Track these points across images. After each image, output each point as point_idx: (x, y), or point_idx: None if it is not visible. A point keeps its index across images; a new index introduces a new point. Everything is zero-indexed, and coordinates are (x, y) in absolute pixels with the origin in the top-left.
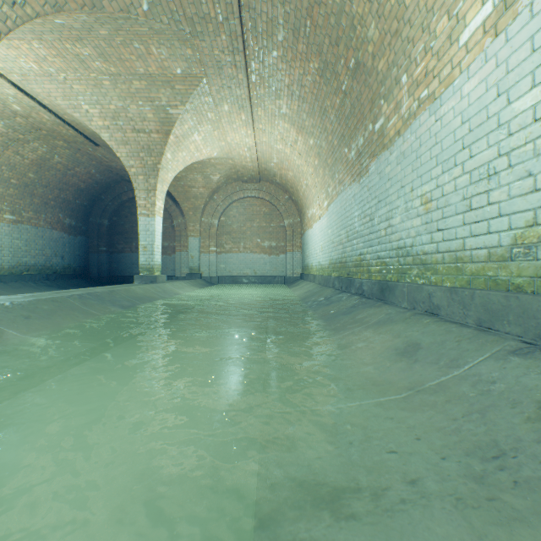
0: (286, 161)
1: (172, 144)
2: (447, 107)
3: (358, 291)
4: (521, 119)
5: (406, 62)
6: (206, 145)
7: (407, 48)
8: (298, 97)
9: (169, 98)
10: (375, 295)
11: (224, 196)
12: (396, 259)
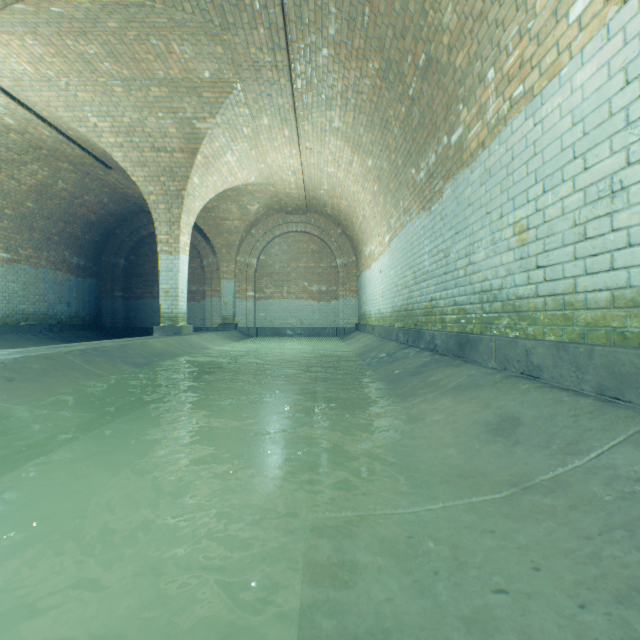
0: (338, 187)
1: (199, 166)
2: (551, 106)
3: (429, 345)
4: None
5: (493, 52)
6: (242, 168)
7: (494, 34)
8: (354, 107)
9: (195, 109)
10: (452, 351)
11: (264, 230)
12: (478, 305)
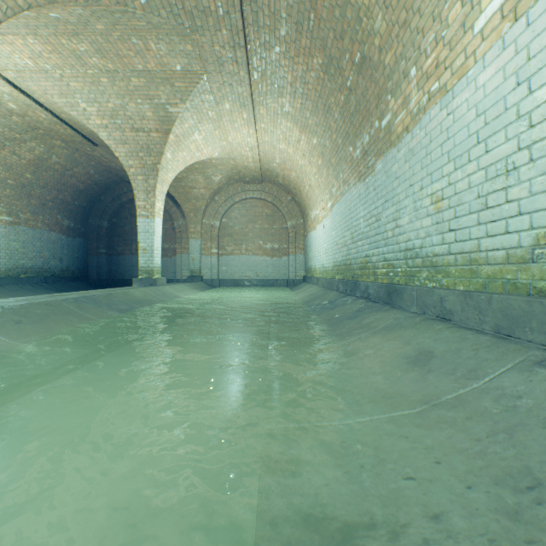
0: (288, 161)
1: (171, 144)
2: (460, 100)
3: (364, 294)
4: (545, 109)
5: (415, 54)
6: (207, 145)
7: (416, 39)
8: (301, 95)
9: (169, 96)
10: (382, 299)
11: (226, 197)
12: (403, 261)
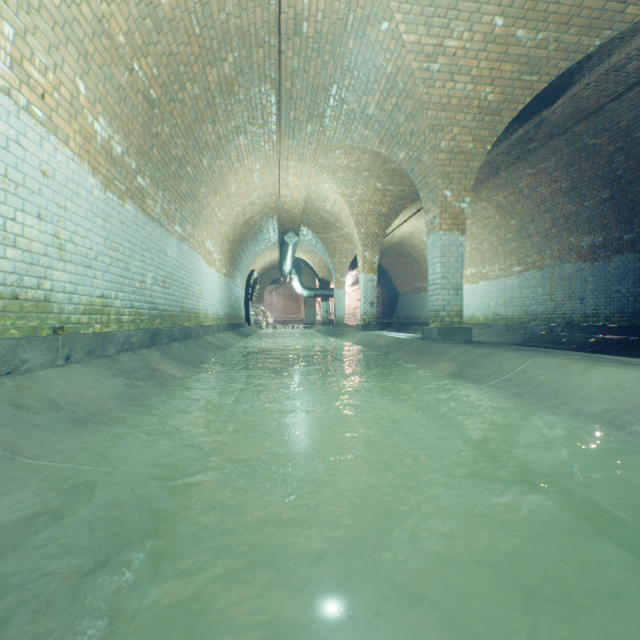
0: None
1: None
2: None
3: None
4: None
5: None
6: None
7: None
8: None
9: None
10: None
11: None
12: None
